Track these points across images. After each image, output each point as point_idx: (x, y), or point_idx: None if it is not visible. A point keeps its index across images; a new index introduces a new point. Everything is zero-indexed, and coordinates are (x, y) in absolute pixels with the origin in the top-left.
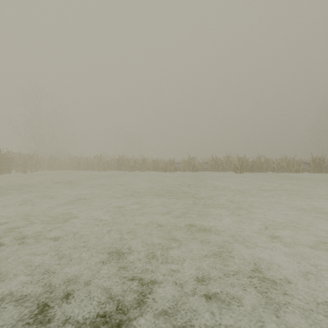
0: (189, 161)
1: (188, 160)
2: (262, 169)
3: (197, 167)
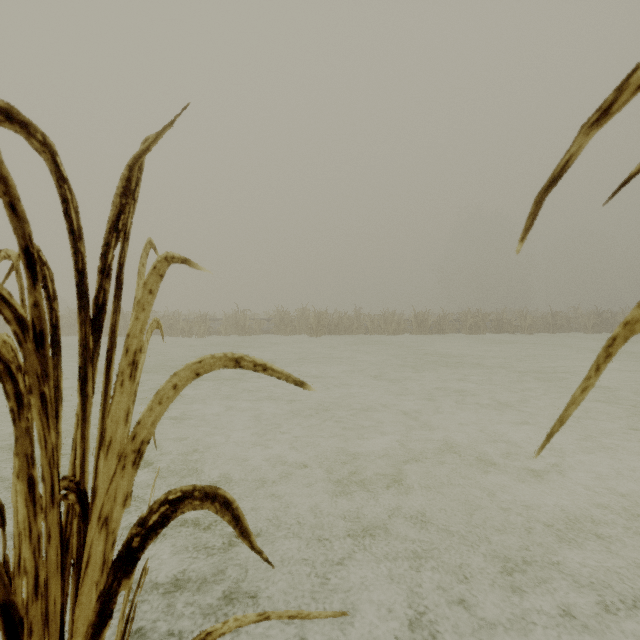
0: (237, 317)
1: (235, 314)
2: (352, 331)
3: (250, 327)
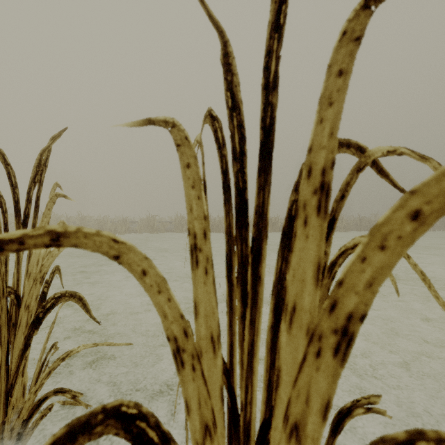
0: (148, 220)
1: (147, 219)
2: None
3: (158, 227)
